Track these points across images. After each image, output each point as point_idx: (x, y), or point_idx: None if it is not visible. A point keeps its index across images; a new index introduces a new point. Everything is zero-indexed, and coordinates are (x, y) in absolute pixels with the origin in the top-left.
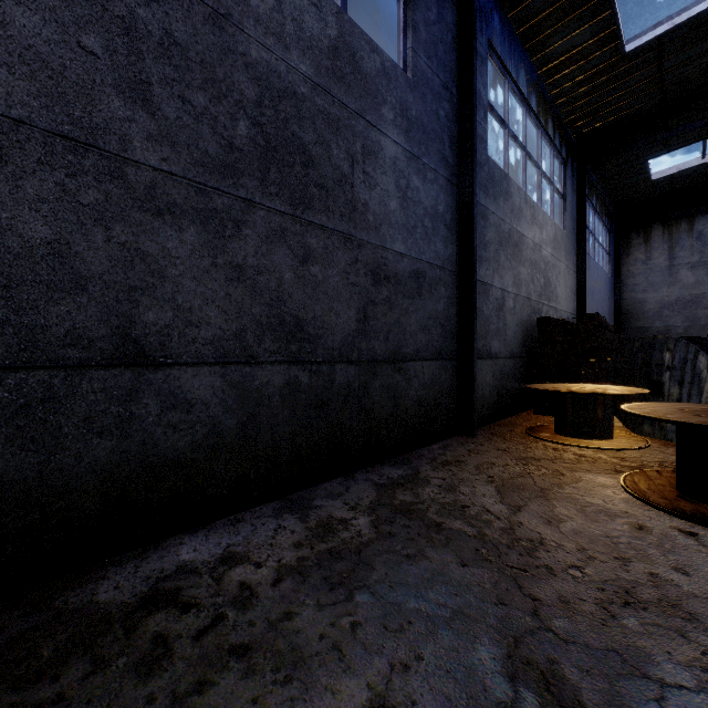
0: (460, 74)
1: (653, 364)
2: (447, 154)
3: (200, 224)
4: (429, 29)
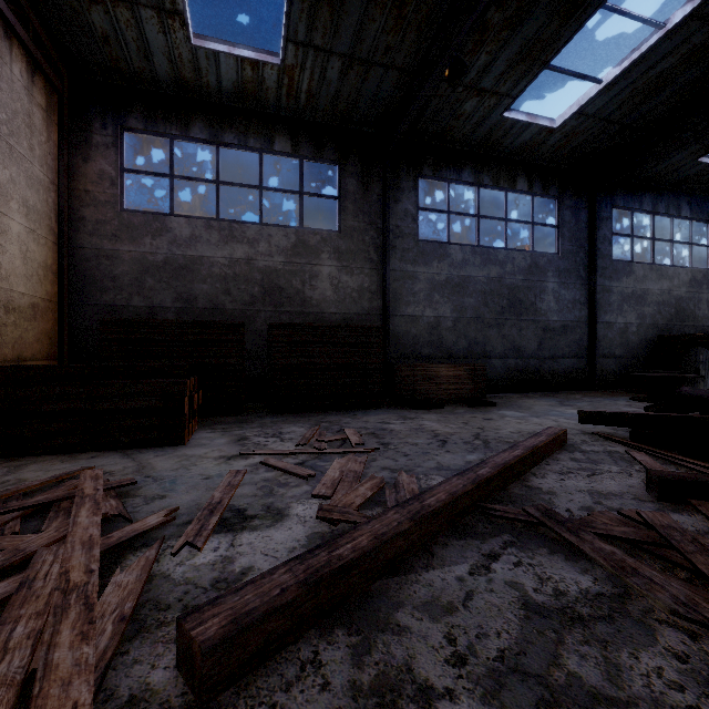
0: (589, 237)
1: (696, 361)
2: (581, 274)
3: (496, 327)
4: (570, 230)
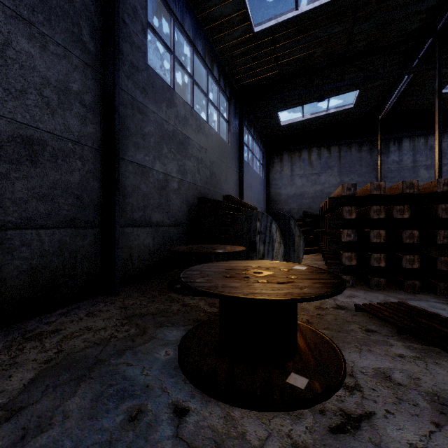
0: None
1: (252, 230)
2: (86, 40)
3: None
4: None
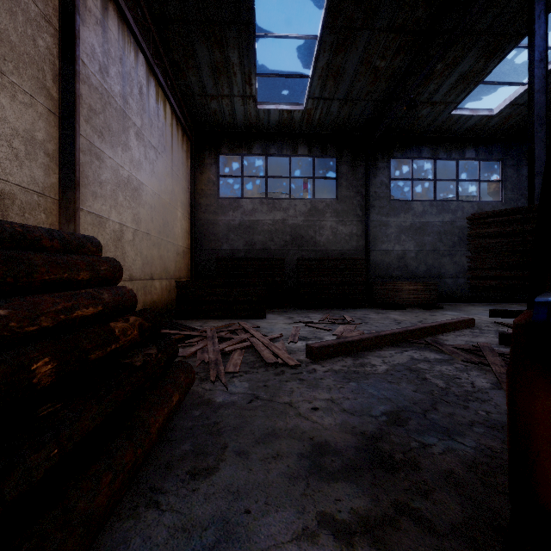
0: None
1: None
2: None
3: (449, 256)
4: (512, 183)
